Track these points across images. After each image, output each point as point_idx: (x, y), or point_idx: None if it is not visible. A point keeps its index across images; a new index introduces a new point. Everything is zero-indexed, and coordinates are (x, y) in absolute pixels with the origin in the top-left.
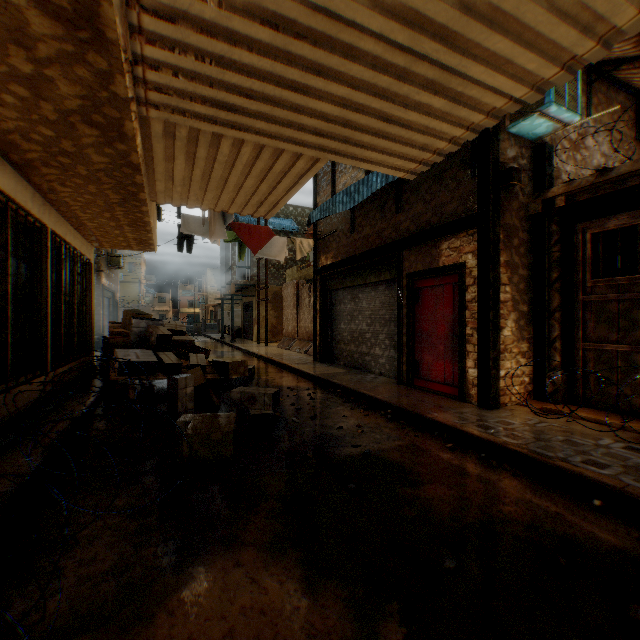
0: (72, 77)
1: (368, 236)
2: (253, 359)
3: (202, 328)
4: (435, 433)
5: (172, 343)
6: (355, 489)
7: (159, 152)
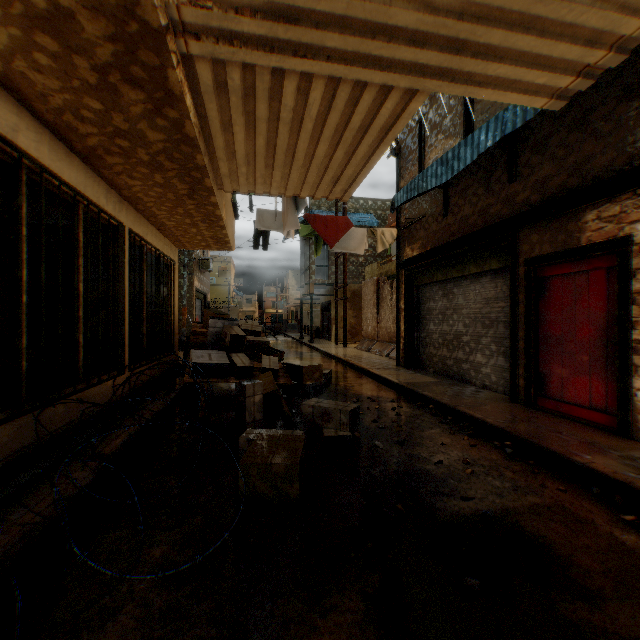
0: (90, 3)
1: (467, 217)
2: (330, 361)
3: (283, 328)
4: (592, 489)
5: (247, 344)
6: (479, 587)
7: (214, 117)
